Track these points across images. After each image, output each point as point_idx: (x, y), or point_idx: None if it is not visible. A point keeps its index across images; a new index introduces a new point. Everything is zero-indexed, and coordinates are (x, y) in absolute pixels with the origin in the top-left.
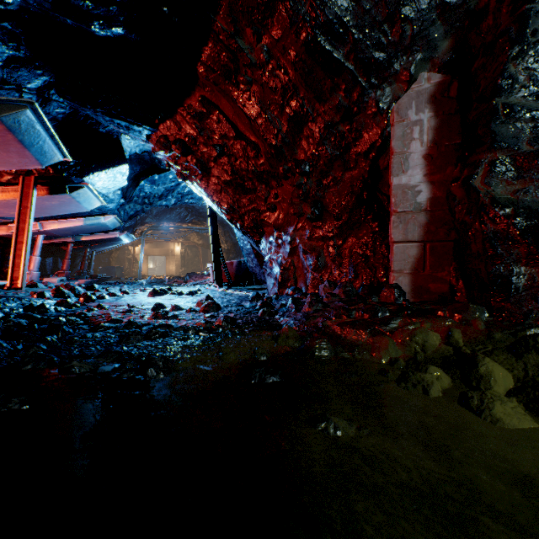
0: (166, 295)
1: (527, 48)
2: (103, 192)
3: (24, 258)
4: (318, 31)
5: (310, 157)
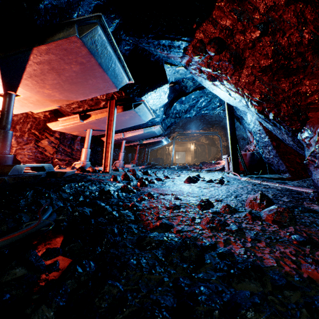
0: (198, 182)
1: None
2: (153, 108)
3: (110, 153)
4: None
5: None
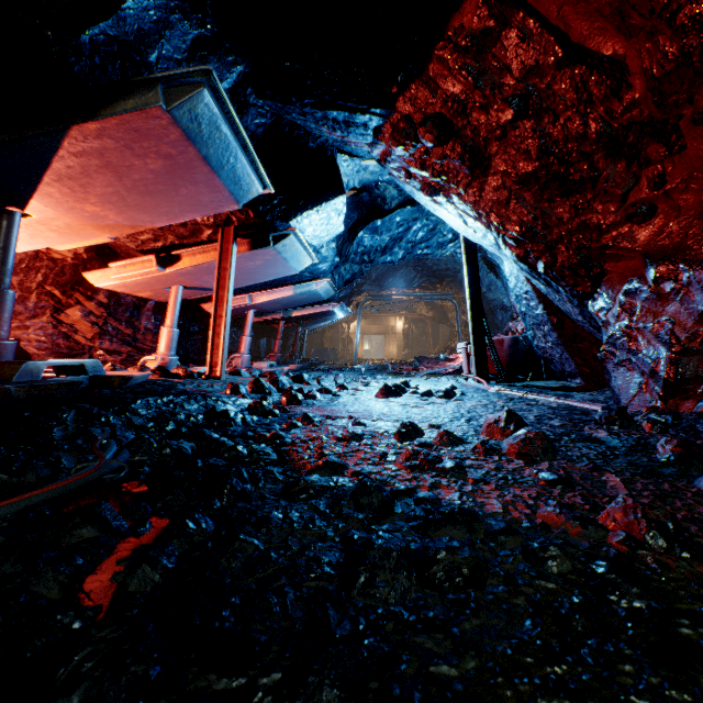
0: (404, 395)
1: None
2: (313, 243)
3: (222, 337)
4: None
5: None
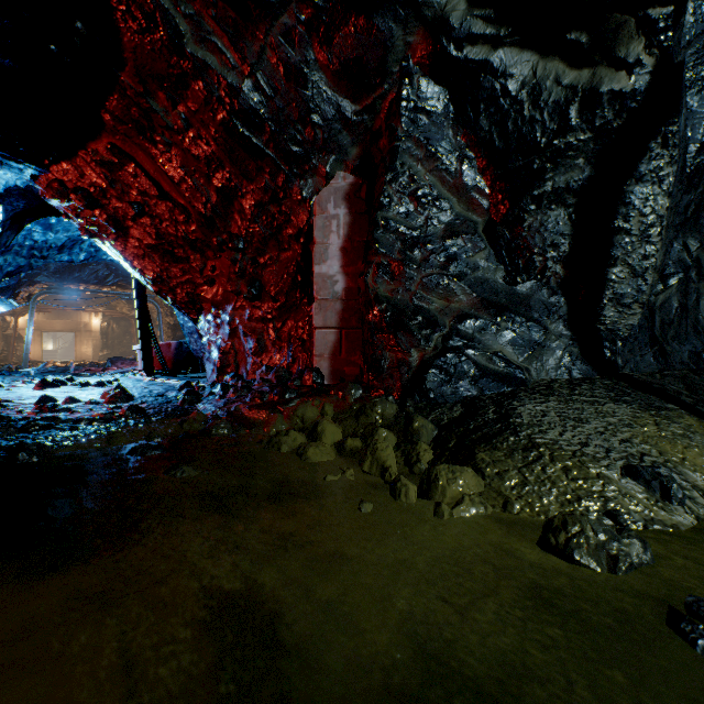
0: (63, 387)
1: (398, 176)
2: None
3: None
4: (235, 117)
5: (244, 232)
